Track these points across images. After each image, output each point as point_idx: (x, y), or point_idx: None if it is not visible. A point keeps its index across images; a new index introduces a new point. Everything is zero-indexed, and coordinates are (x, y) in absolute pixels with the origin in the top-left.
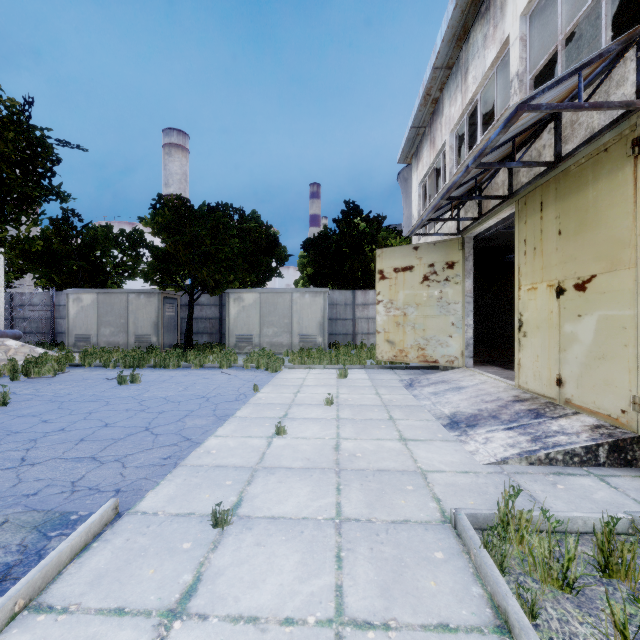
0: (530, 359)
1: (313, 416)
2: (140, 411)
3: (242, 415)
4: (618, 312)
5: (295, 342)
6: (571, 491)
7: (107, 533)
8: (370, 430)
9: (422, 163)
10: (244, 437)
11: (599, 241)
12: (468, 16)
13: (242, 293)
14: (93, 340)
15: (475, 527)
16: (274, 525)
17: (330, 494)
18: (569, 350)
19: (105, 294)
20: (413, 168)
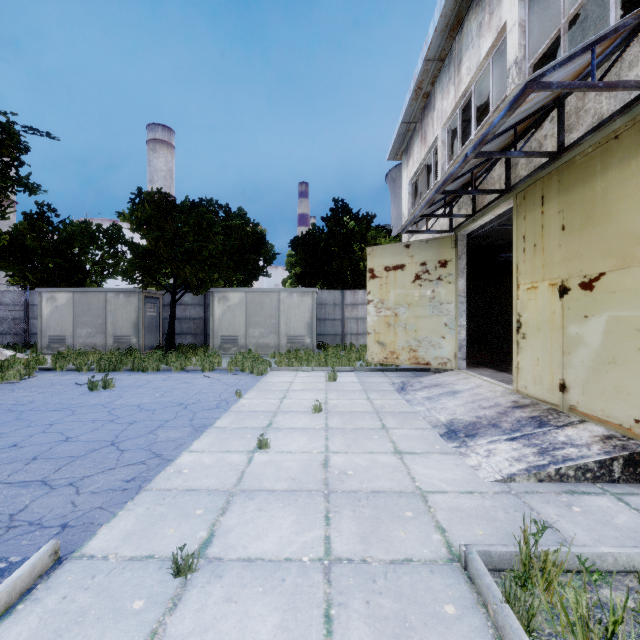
0: (530, 362)
1: (300, 425)
2: (108, 422)
3: (222, 425)
4: (631, 313)
5: (282, 343)
6: (589, 515)
7: (39, 588)
8: (362, 441)
9: (413, 160)
10: (222, 452)
11: (609, 236)
12: (462, 4)
13: (227, 292)
14: (68, 341)
15: (489, 567)
16: (250, 571)
17: (318, 525)
18: (574, 353)
19: (81, 293)
20: (403, 165)
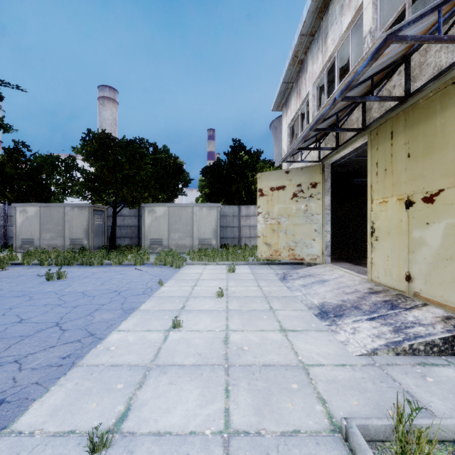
0: (381, 258)
1: (206, 308)
2: (57, 306)
3: (146, 308)
4: None
5: (195, 244)
6: (441, 385)
7: None
8: (254, 321)
9: (290, 110)
10: (144, 331)
11: (447, 160)
12: None
13: (154, 207)
14: (36, 243)
15: (366, 439)
16: (158, 445)
17: (219, 397)
18: (418, 252)
19: (46, 207)
20: (283, 114)
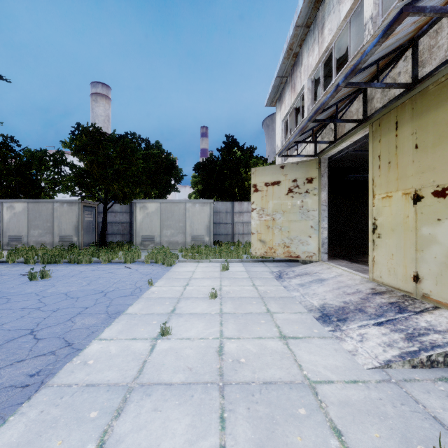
0: (385, 257)
1: (198, 311)
2: (35, 309)
3: (132, 311)
4: None
5: (188, 241)
6: None
7: None
8: (251, 326)
9: (284, 105)
10: (128, 340)
11: None
12: None
13: (146, 203)
14: (24, 240)
15: None
16: None
17: (212, 429)
18: (427, 250)
19: (34, 203)
20: (277, 109)
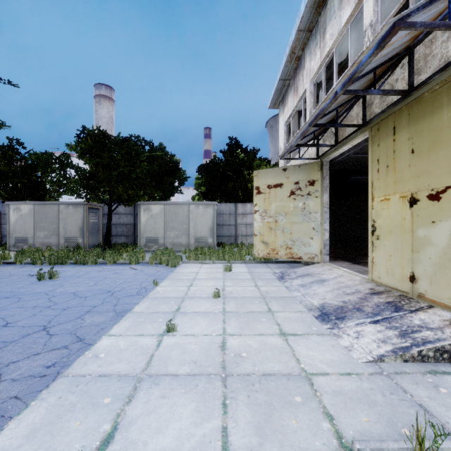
0: (383, 258)
1: (202, 310)
2: (46, 308)
3: (139, 310)
4: None
5: (191, 242)
6: None
7: None
8: (253, 324)
9: (287, 107)
10: (136, 336)
11: None
12: None
13: (150, 205)
14: (30, 241)
15: None
16: None
17: (216, 414)
18: (422, 251)
19: (40, 205)
20: (280, 112)
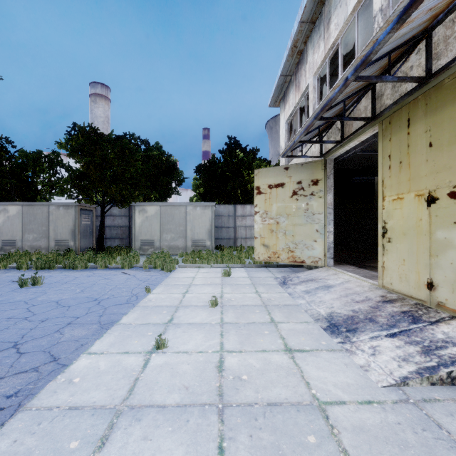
0: (395, 262)
1: (198, 321)
2: (22, 319)
3: (127, 321)
4: None
5: (189, 245)
6: None
7: None
8: (254, 338)
9: (288, 104)
10: (120, 354)
11: None
12: None
13: (145, 206)
14: (18, 244)
15: None
16: None
17: None
18: (442, 256)
19: (29, 206)
20: (281, 110)
